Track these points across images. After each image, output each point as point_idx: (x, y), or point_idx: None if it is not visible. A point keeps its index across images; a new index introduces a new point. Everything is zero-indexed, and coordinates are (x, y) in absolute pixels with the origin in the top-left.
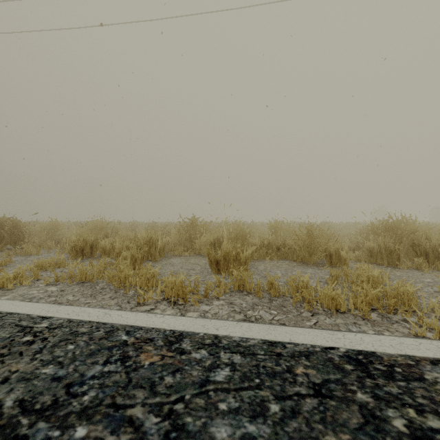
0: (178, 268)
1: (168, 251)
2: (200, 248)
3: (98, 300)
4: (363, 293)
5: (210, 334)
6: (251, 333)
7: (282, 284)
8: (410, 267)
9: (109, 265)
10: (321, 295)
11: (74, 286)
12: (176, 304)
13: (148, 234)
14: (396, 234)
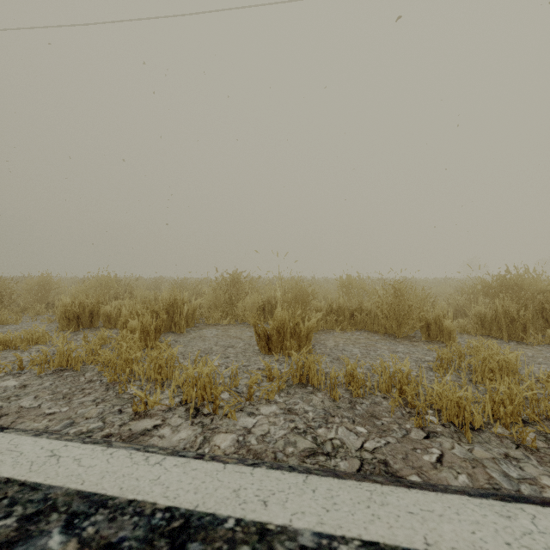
0: (211, 345)
1: (201, 318)
2: (244, 314)
3: (71, 406)
4: (506, 395)
5: (250, 522)
6: (336, 518)
7: (368, 374)
8: (541, 342)
9: (111, 341)
10: (435, 397)
11: (46, 377)
12: (198, 415)
13: (170, 295)
14: (517, 295)
